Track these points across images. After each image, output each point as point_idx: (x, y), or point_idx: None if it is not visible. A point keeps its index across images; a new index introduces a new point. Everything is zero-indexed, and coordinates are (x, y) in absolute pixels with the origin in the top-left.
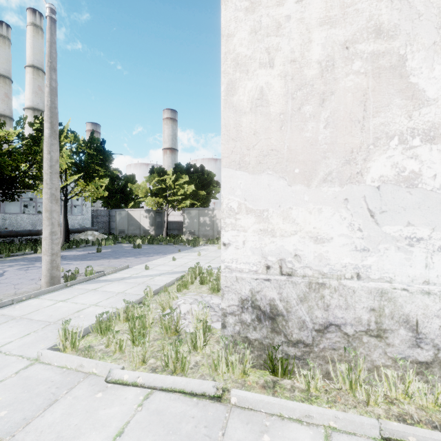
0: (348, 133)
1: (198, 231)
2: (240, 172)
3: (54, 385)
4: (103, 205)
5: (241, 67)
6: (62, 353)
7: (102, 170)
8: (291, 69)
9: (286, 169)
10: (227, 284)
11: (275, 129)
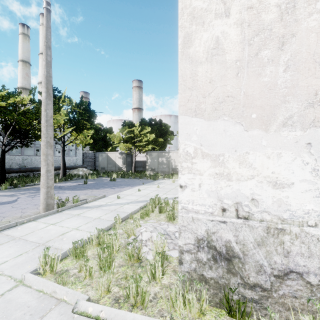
0: (311, 75)
1: (157, 168)
2: (196, 119)
3: (29, 311)
4: (90, 149)
5: (197, 20)
6: (40, 278)
7: (88, 124)
8: (247, 16)
9: (243, 115)
10: (183, 224)
11: (231, 76)
